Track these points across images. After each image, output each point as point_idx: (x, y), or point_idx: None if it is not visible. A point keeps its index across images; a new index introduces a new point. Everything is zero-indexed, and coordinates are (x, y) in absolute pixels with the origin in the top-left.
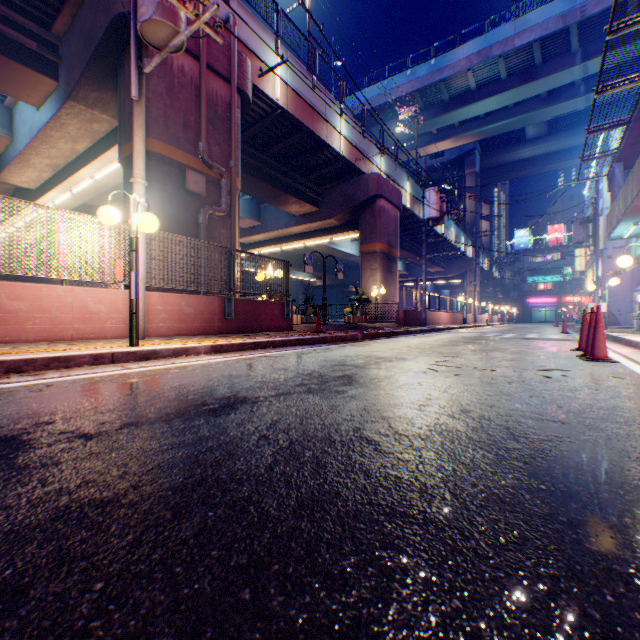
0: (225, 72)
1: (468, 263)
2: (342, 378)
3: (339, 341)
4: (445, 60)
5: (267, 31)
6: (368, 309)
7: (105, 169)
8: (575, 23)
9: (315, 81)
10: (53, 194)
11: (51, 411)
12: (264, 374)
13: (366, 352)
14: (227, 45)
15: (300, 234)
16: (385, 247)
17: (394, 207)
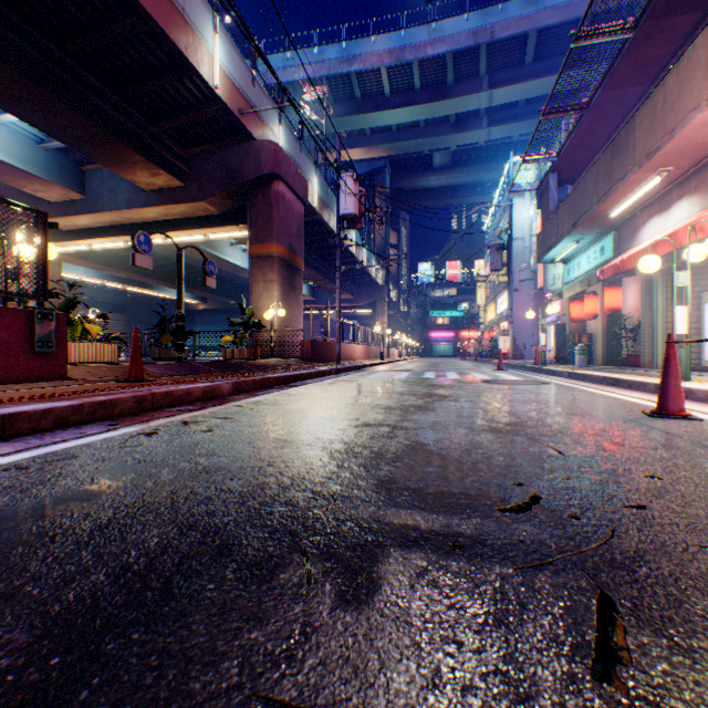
0: None
1: (379, 291)
2: None
3: (167, 406)
4: (358, 47)
5: None
6: (262, 338)
7: None
8: (486, 43)
9: None
10: None
11: None
12: None
13: (184, 488)
14: None
15: (157, 223)
16: (286, 251)
17: (299, 199)
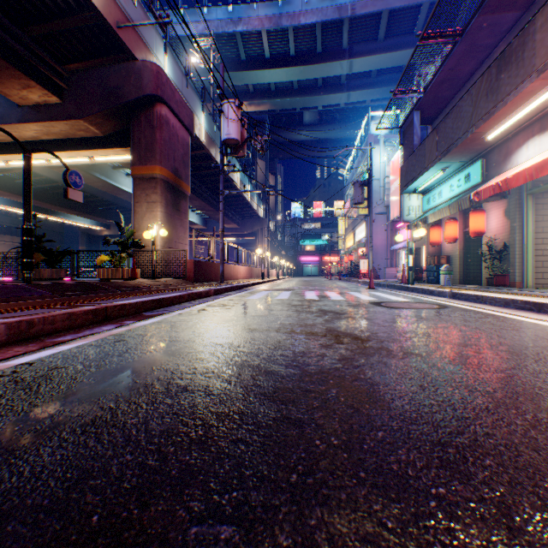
0: None
1: (260, 222)
2: None
3: None
4: (242, 11)
5: None
6: (145, 258)
7: None
8: (348, 17)
9: None
10: None
11: None
12: None
13: None
14: None
15: (38, 142)
16: (170, 174)
17: (184, 127)
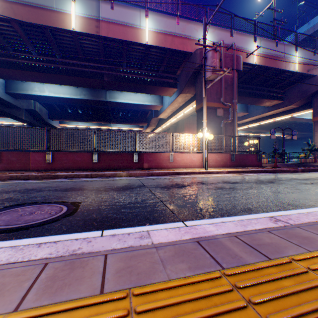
0: (230, 67)
1: None
2: (268, 182)
3: (284, 172)
4: None
5: (249, 36)
6: None
7: (187, 110)
8: None
9: (277, 42)
10: (171, 119)
11: (201, 180)
12: (244, 179)
13: (292, 176)
14: (231, 56)
15: (270, 115)
16: None
17: None
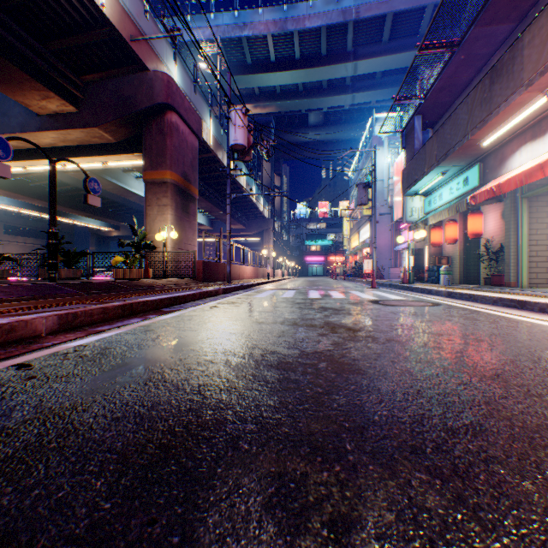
0: None
1: (266, 223)
2: None
3: None
4: (248, 16)
5: None
6: (156, 259)
7: None
8: (353, 21)
9: None
10: None
11: None
12: None
13: None
14: None
15: (54, 149)
16: (180, 179)
17: (193, 133)
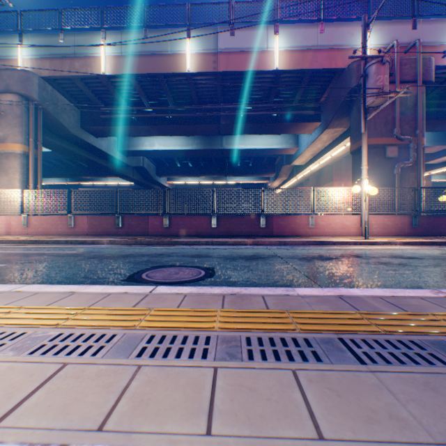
0: (411, 78)
1: None
2: None
3: None
4: None
5: None
6: None
7: (336, 151)
8: None
9: None
10: (310, 166)
11: (356, 253)
12: (429, 254)
13: None
14: (412, 61)
15: None
16: None
17: None
